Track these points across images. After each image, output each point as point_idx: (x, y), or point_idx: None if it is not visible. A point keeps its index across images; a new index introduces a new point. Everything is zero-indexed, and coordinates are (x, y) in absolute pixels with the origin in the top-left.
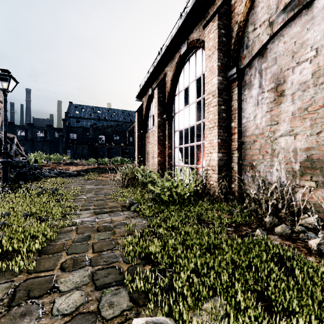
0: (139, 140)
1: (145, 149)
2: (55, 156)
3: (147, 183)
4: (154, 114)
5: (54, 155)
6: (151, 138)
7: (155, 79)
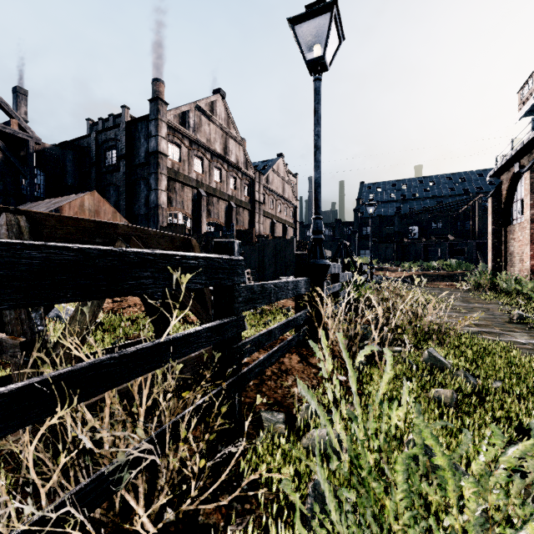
0: (494, 236)
1: (505, 248)
2: (364, 260)
3: (512, 291)
4: (523, 198)
5: (362, 259)
6: (517, 234)
7: (526, 154)
